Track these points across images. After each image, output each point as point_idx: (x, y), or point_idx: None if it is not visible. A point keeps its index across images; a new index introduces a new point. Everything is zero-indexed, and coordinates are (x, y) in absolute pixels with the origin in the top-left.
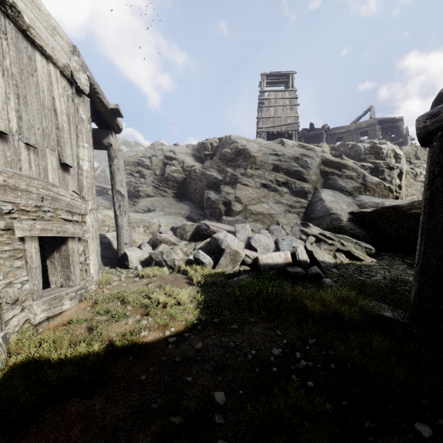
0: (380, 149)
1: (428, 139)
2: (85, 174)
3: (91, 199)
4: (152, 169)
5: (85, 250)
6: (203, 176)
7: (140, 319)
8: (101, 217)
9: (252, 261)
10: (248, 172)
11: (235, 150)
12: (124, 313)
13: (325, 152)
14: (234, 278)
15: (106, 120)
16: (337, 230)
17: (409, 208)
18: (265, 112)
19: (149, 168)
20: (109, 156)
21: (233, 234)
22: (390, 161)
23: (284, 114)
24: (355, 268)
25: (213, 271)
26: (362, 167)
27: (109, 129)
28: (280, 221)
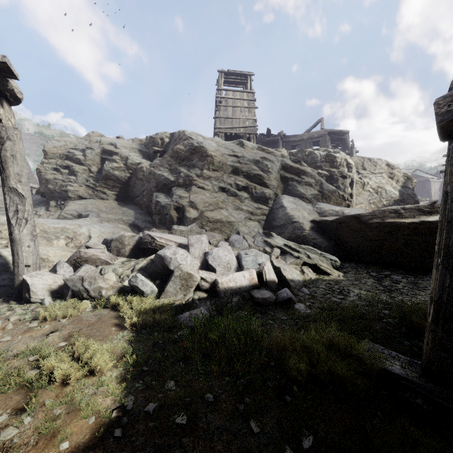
0: (334, 157)
1: (451, 129)
2: None
3: None
4: (86, 164)
5: None
6: (152, 176)
7: (7, 423)
8: None
9: (209, 286)
10: (205, 173)
11: (190, 147)
12: None
13: (285, 157)
14: (185, 313)
15: None
16: (300, 240)
17: (371, 218)
18: (223, 112)
19: (82, 163)
20: None
21: (186, 249)
22: (343, 170)
23: (243, 116)
24: (325, 285)
25: (156, 303)
26: (318, 175)
27: None
28: (241, 230)
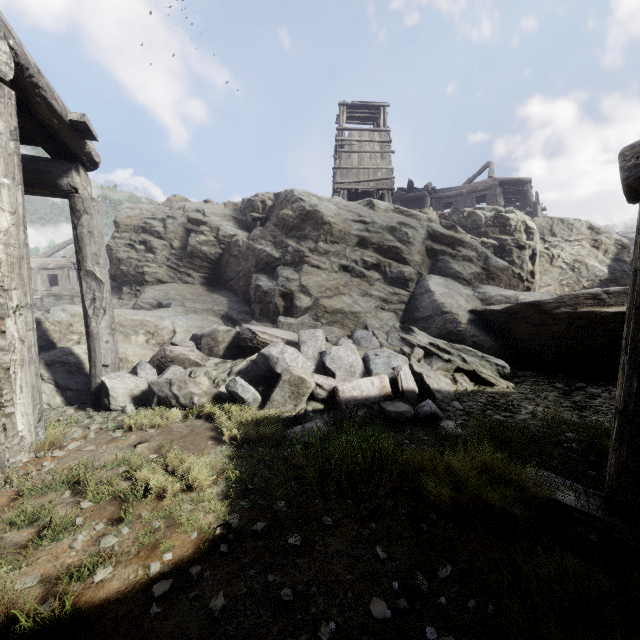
0: (507, 219)
1: None
2: (3, 238)
3: (16, 287)
4: (167, 238)
5: (1, 387)
6: (250, 252)
7: (104, 532)
8: (66, 317)
9: (327, 395)
10: (321, 247)
11: (300, 212)
12: (71, 520)
13: (433, 221)
14: (296, 427)
15: (63, 142)
16: (453, 338)
17: (556, 306)
18: (345, 160)
19: (162, 237)
20: (71, 209)
21: (296, 347)
22: (519, 237)
23: (373, 165)
24: (486, 399)
25: (260, 414)
26: (483, 245)
27: (73, 160)
28: (369, 324)
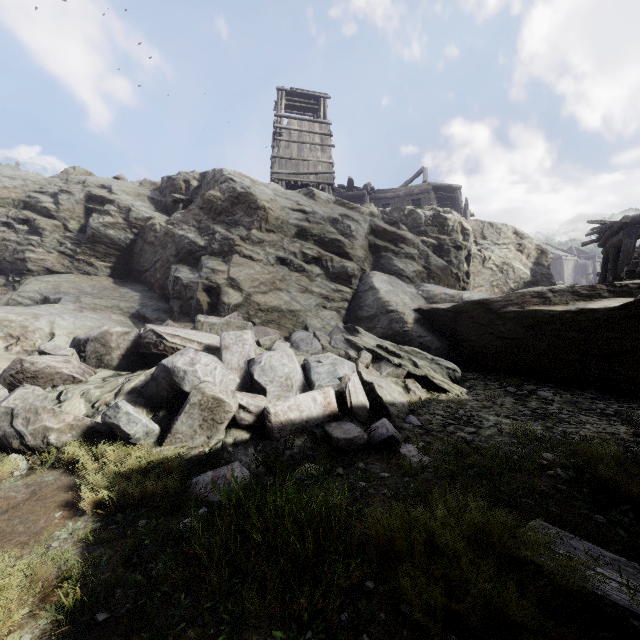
0: (445, 219)
1: None
2: None
3: None
4: (59, 217)
5: None
6: (169, 238)
7: None
8: None
9: (254, 419)
10: (254, 235)
11: (231, 194)
12: None
13: (375, 216)
14: (206, 474)
15: None
16: (399, 338)
17: (504, 304)
18: (284, 149)
19: (53, 215)
20: None
21: (218, 354)
22: (456, 238)
23: (313, 157)
24: (443, 409)
25: (154, 456)
26: (423, 244)
27: None
28: (310, 324)
